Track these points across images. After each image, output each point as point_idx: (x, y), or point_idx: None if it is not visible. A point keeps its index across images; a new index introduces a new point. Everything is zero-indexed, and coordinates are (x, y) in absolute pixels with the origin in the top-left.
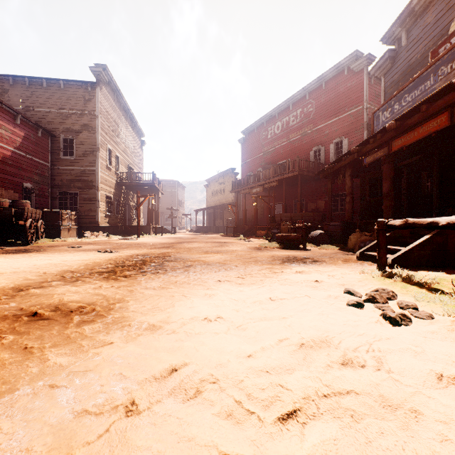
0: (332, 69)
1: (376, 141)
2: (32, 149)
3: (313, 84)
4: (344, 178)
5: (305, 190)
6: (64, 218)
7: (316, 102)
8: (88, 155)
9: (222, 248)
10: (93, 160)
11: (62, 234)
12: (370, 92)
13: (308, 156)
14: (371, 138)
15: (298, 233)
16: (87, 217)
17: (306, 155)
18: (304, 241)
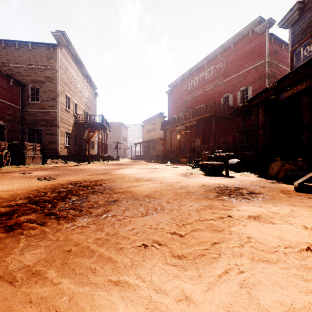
0: (239, 33)
1: (297, 76)
2: (4, 95)
3: (223, 46)
4: (249, 118)
5: (217, 127)
6: (28, 149)
7: (225, 59)
8: (50, 100)
9: (153, 174)
10: (54, 104)
11: (26, 161)
12: (270, 49)
13: (220, 101)
14: (291, 73)
15: (217, 161)
16: (49, 148)
17: (218, 101)
18: (227, 168)
